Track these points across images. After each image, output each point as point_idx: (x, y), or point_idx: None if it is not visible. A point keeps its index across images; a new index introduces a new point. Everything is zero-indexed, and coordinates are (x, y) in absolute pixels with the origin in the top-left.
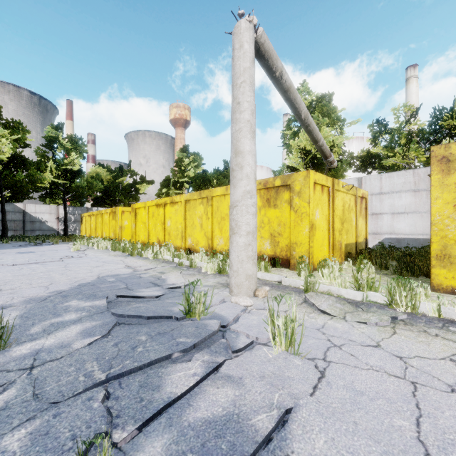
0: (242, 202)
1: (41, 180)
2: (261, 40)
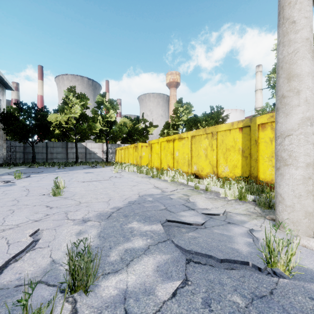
0: (299, 131)
1: (95, 128)
2: None
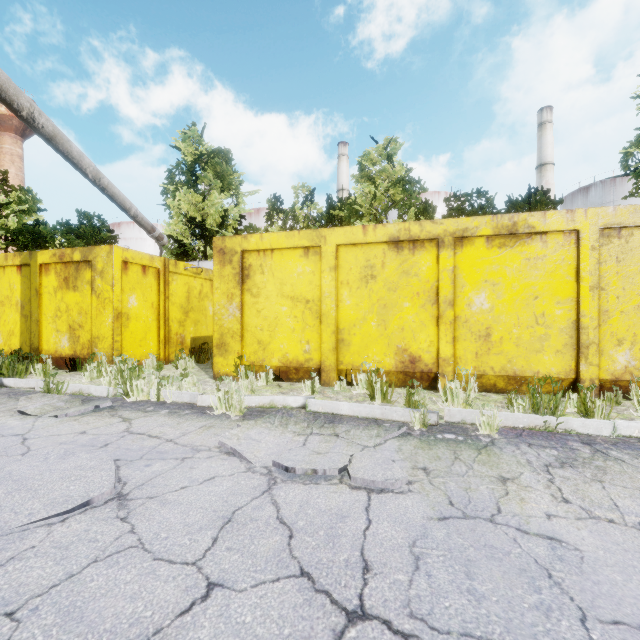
0: None
1: None
2: None
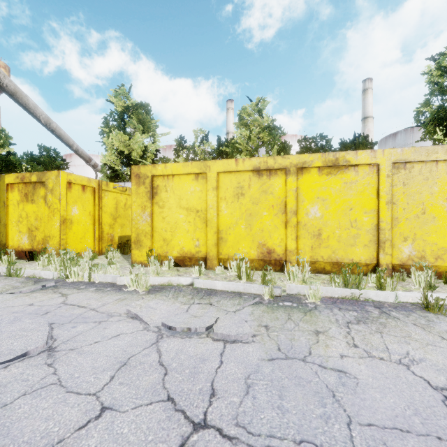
0: None
1: None
2: None
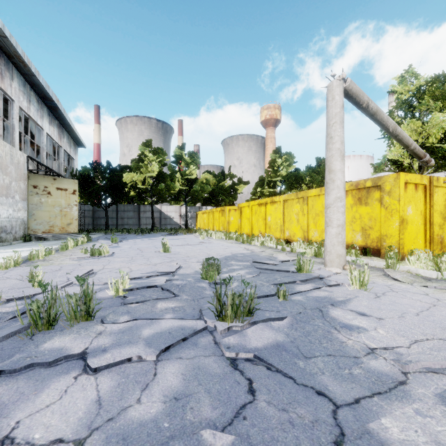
0: (334, 205)
1: (173, 188)
2: (349, 88)
